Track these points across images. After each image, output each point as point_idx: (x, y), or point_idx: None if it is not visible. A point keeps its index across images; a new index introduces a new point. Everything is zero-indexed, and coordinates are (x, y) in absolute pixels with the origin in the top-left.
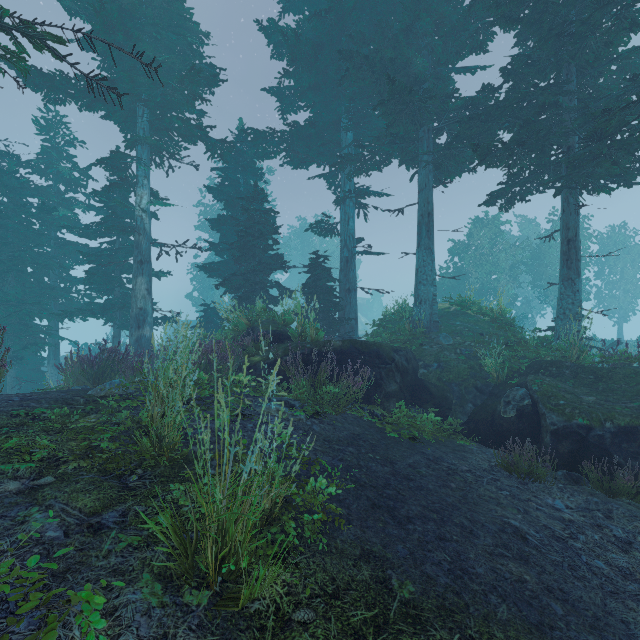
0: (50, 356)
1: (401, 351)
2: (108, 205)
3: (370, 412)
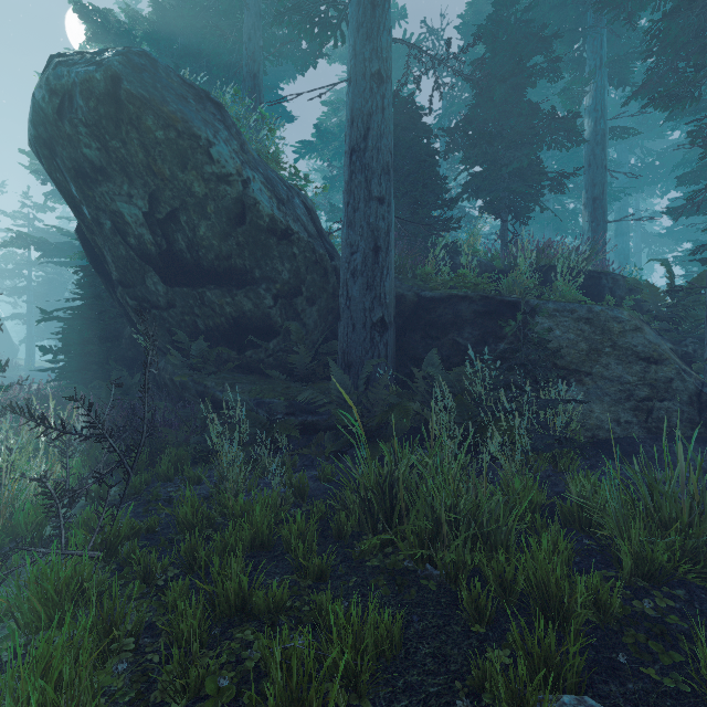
0: None
1: None
2: None
3: None
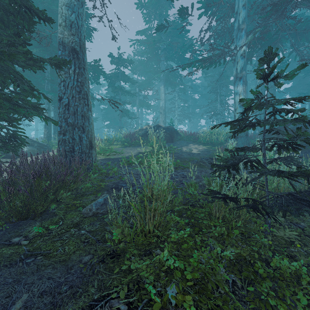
0: None
1: None
2: None
3: None
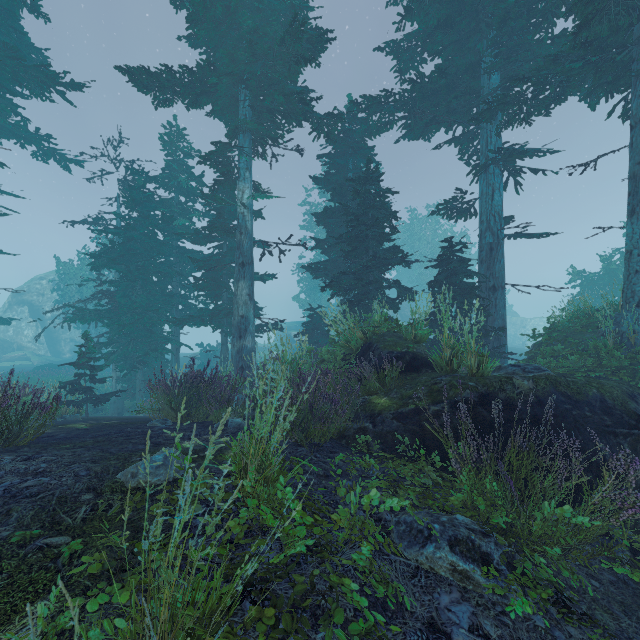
0: (172, 360)
1: (639, 396)
2: (216, 208)
3: (630, 546)
